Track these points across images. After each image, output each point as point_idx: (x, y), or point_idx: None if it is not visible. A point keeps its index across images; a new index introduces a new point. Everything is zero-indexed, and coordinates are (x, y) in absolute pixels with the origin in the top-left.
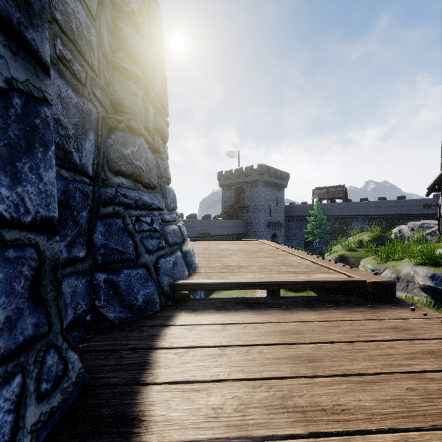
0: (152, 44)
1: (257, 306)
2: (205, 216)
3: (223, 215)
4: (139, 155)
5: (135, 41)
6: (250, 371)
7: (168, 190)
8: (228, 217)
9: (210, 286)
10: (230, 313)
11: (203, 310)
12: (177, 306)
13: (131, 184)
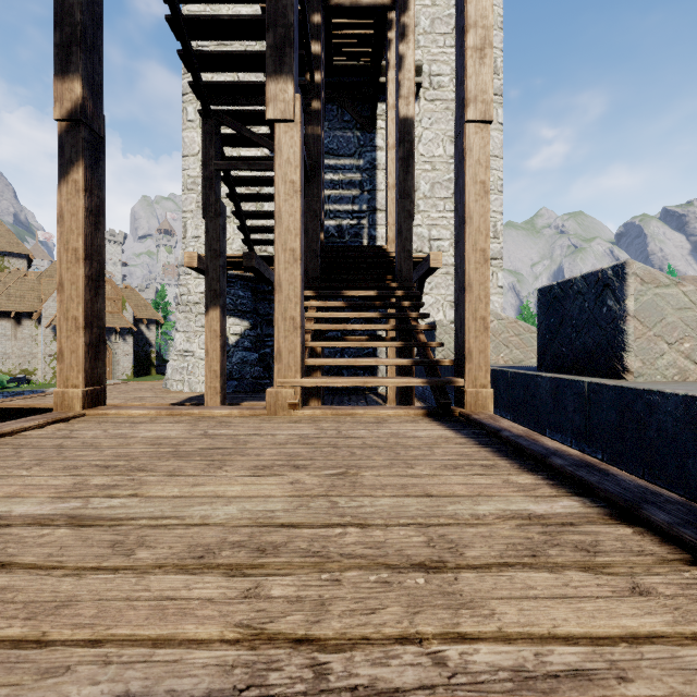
0: None
1: None
2: None
3: None
4: None
5: None
6: None
7: None
8: None
9: None
10: None
11: None
12: None
13: None
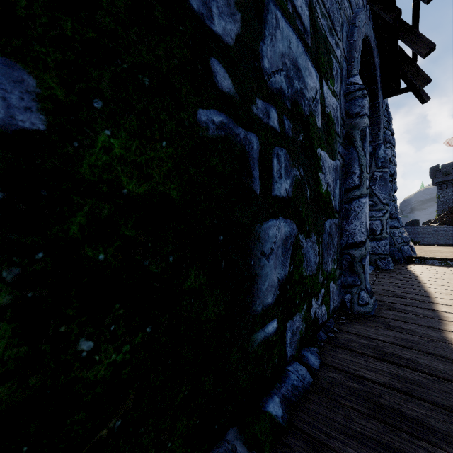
0: (393, 159)
1: (450, 267)
2: (410, 222)
3: (439, 220)
4: (392, 209)
5: (390, 169)
6: (440, 271)
7: (399, 218)
8: (447, 222)
9: (426, 258)
10: (436, 266)
11: (423, 265)
12: (410, 263)
13: (390, 220)
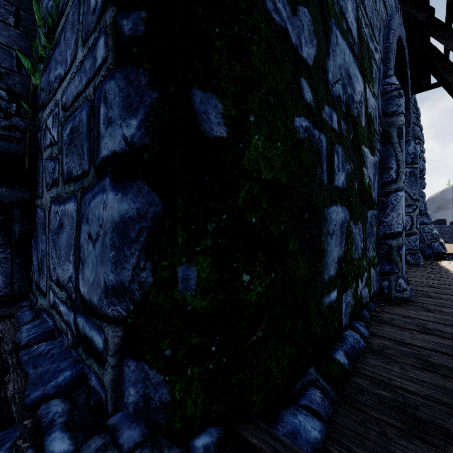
0: (422, 155)
1: None
2: (436, 221)
3: None
4: (421, 205)
5: (420, 165)
6: None
7: (428, 214)
8: None
9: None
10: None
11: None
12: (441, 260)
13: (419, 216)
